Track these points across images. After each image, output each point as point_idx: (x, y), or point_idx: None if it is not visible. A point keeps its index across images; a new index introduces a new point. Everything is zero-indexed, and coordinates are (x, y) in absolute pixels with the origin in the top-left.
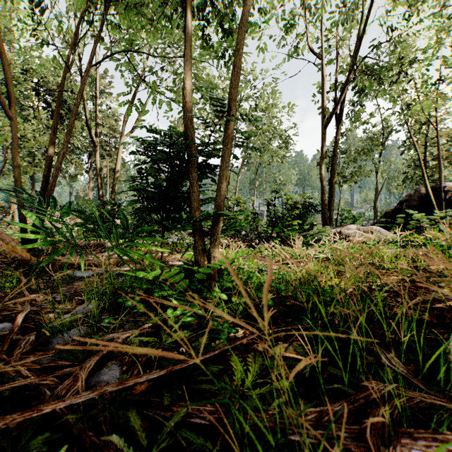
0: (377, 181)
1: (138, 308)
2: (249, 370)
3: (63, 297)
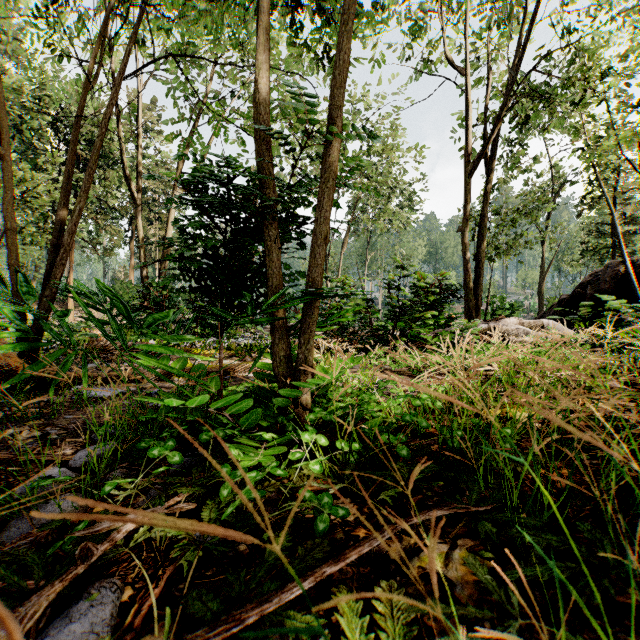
0: (543, 255)
1: (171, 461)
2: (376, 612)
3: (62, 433)
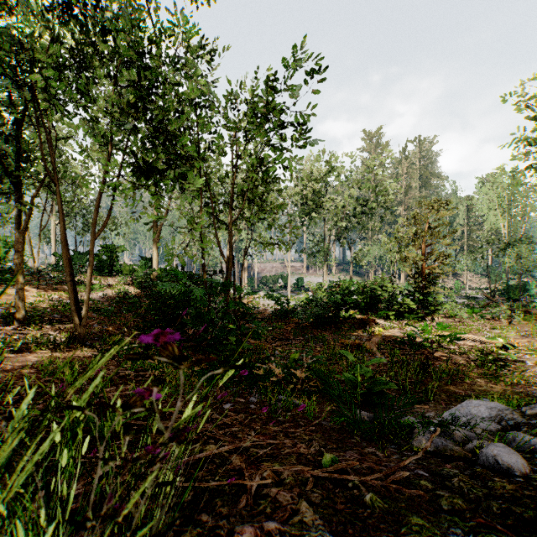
0: None
1: None
2: None
3: None
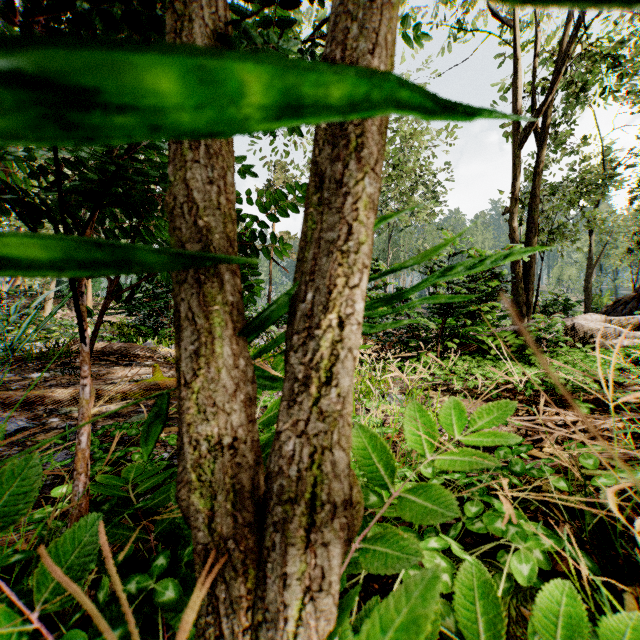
0: (590, 247)
1: None
2: None
3: None
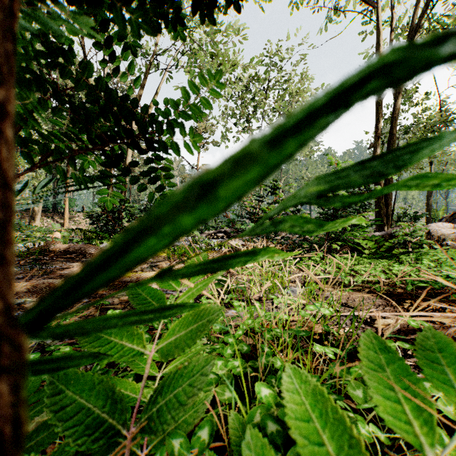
0: None
1: None
2: None
3: None
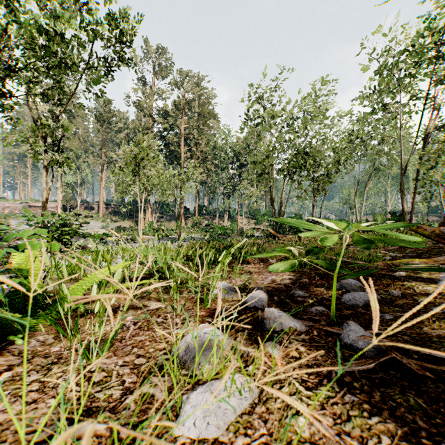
0: None
1: None
2: None
3: None
